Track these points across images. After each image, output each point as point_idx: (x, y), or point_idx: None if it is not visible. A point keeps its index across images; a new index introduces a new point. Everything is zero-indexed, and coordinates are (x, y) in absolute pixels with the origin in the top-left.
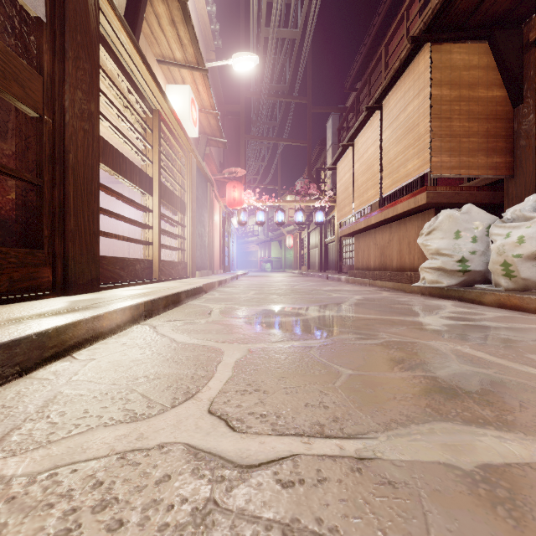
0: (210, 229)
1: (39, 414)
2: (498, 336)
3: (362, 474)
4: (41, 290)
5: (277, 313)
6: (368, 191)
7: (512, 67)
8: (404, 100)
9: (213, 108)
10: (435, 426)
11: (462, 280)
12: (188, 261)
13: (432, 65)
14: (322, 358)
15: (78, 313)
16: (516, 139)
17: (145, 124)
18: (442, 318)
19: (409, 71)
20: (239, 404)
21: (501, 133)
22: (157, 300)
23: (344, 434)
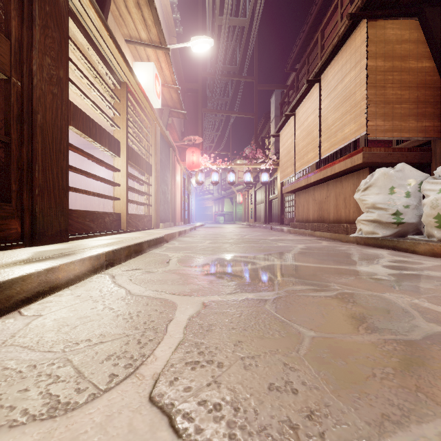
0: (172, 187)
1: None
2: None
3: None
4: (8, 241)
5: (230, 262)
6: (308, 154)
7: (440, 40)
8: (341, 72)
9: (174, 83)
10: None
11: (396, 231)
12: (152, 215)
13: (368, 39)
14: (278, 315)
15: (32, 265)
16: None
17: (113, 94)
18: (385, 267)
19: (346, 46)
20: (188, 384)
21: (429, 100)
22: (118, 250)
23: None
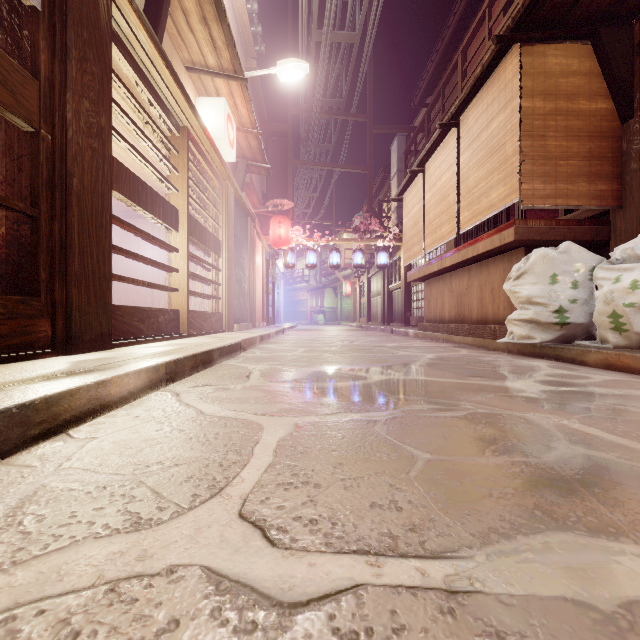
0: (251, 272)
1: (9, 518)
2: (613, 406)
3: (456, 618)
4: (37, 347)
5: (332, 376)
6: (442, 226)
7: (621, 73)
8: (486, 114)
9: (253, 126)
10: (550, 539)
11: (560, 334)
12: (223, 312)
13: (522, 71)
14: (390, 437)
15: (78, 378)
16: (625, 161)
17: (170, 144)
18: (538, 383)
19: (493, 79)
20: (281, 503)
21: (606, 154)
22: (182, 360)
23: (426, 551)
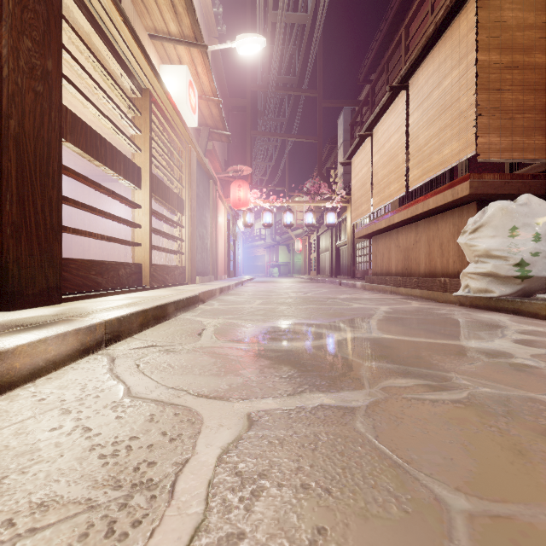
0: (213, 230)
1: None
2: None
3: None
4: None
5: (290, 334)
6: (390, 185)
7: None
8: (438, 73)
9: (214, 94)
10: None
11: (520, 288)
12: (186, 266)
13: (478, 25)
14: (384, 447)
15: None
16: None
17: (132, 104)
18: (519, 343)
19: (445, 38)
20: None
21: None
22: (128, 316)
23: None
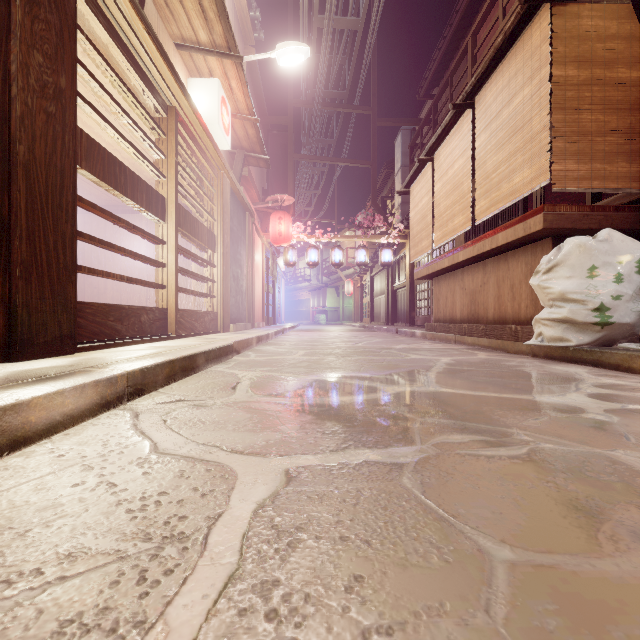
0: (249, 270)
1: None
2: None
3: None
4: None
5: (336, 387)
6: (454, 218)
7: None
8: (508, 89)
9: (250, 112)
10: None
11: (600, 336)
12: (218, 311)
13: (553, 35)
14: (430, 502)
15: None
16: None
17: (155, 125)
18: (594, 397)
19: (516, 49)
20: None
21: None
22: (152, 368)
23: None
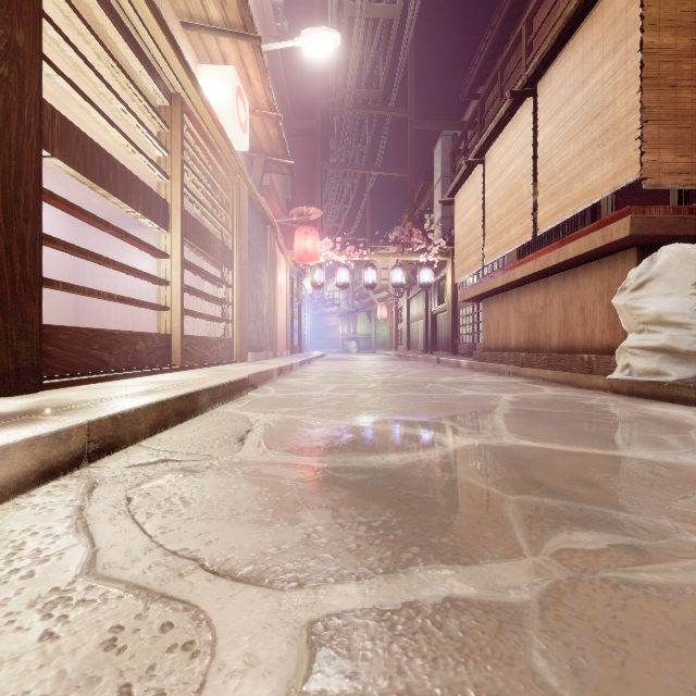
0: (271, 291)
1: None
2: None
3: None
4: None
5: (378, 439)
6: (510, 228)
7: None
8: (581, 68)
9: (271, 108)
10: None
11: None
12: (234, 338)
13: None
14: None
15: None
16: None
17: (155, 113)
18: None
19: (592, 17)
20: None
21: None
22: (131, 413)
23: None
